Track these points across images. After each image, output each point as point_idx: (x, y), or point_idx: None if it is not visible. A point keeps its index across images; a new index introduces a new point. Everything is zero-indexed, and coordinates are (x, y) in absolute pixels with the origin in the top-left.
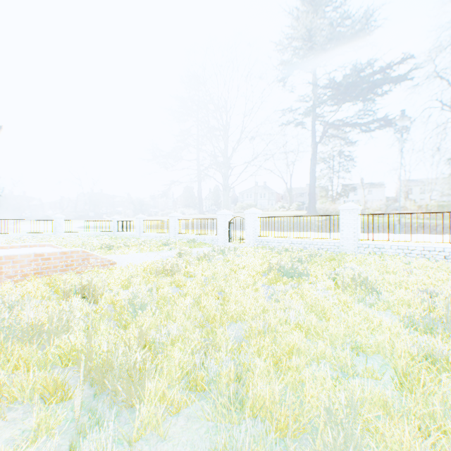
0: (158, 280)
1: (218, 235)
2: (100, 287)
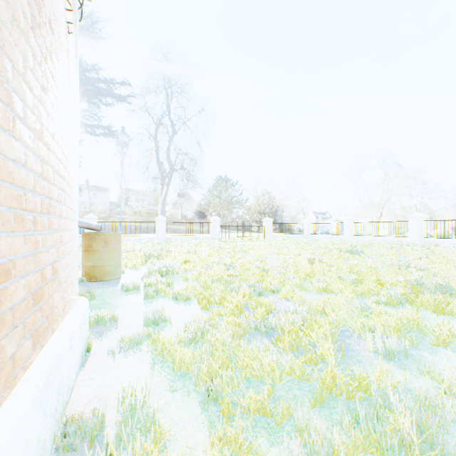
0: None
1: None
2: None
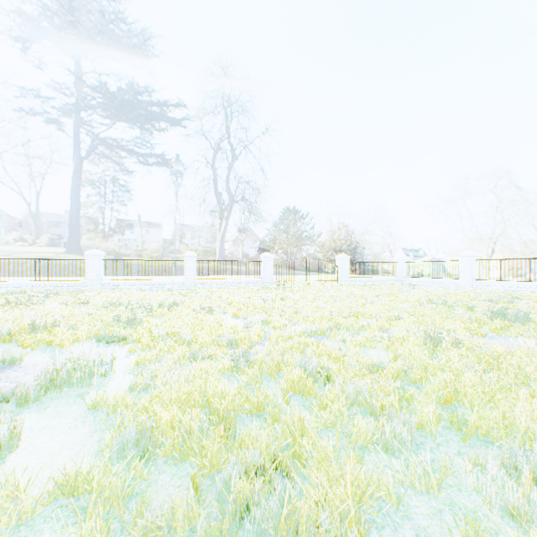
0: None
1: None
2: None
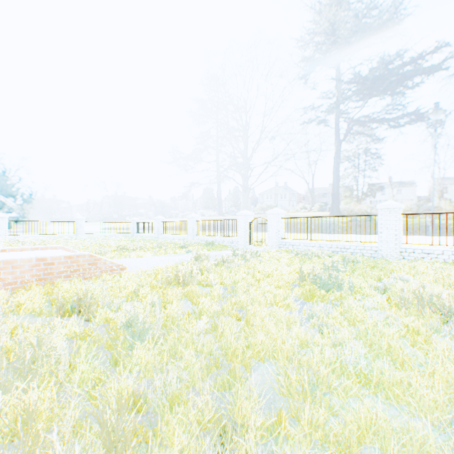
0: (168, 292)
1: (238, 237)
2: (95, 302)
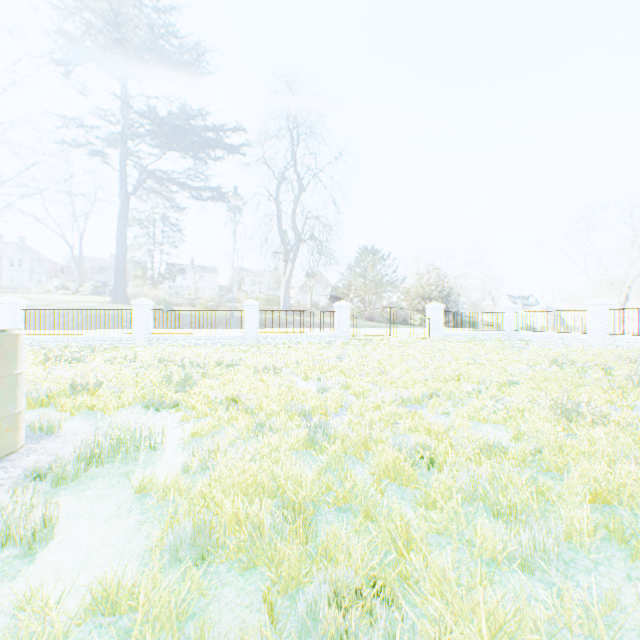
0: None
1: None
2: None
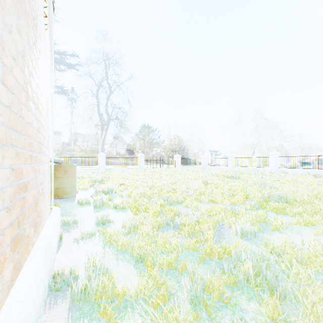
0: None
1: None
2: None
